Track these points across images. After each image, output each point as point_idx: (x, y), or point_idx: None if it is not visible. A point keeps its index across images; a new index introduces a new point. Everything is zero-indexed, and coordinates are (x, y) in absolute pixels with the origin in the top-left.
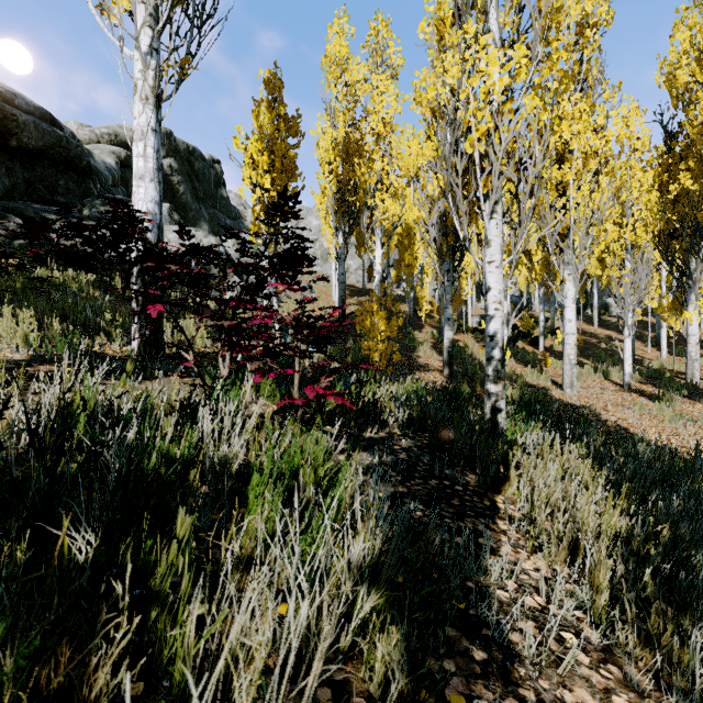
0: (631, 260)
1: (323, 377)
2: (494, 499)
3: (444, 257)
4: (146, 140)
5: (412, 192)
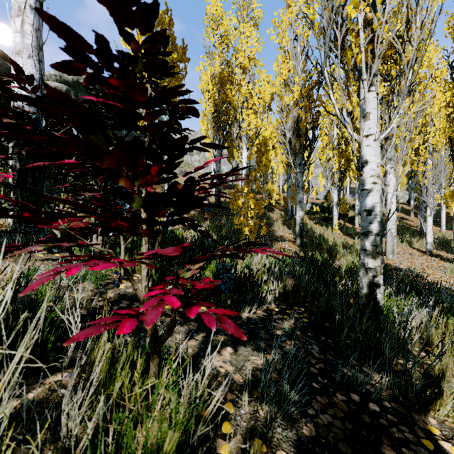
0: (432, 159)
1: (184, 269)
2: (429, 429)
3: (296, 154)
4: (24, 16)
5: (266, 117)
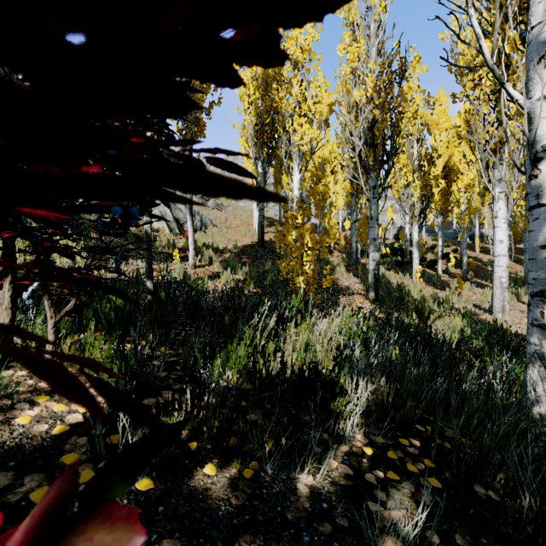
0: None
1: None
2: None
3: (369, 173)
4: None
5: (323, 134)
